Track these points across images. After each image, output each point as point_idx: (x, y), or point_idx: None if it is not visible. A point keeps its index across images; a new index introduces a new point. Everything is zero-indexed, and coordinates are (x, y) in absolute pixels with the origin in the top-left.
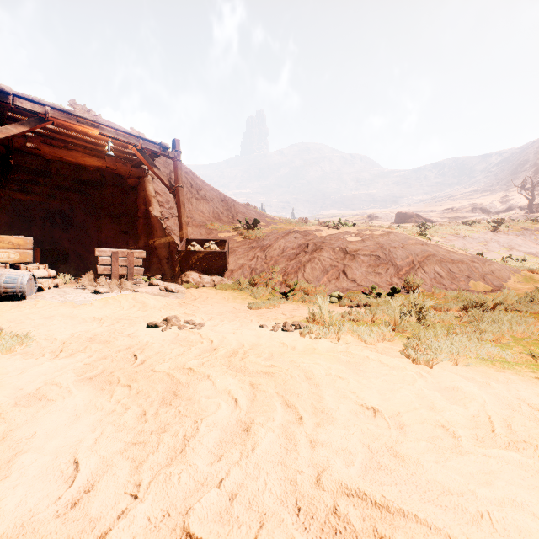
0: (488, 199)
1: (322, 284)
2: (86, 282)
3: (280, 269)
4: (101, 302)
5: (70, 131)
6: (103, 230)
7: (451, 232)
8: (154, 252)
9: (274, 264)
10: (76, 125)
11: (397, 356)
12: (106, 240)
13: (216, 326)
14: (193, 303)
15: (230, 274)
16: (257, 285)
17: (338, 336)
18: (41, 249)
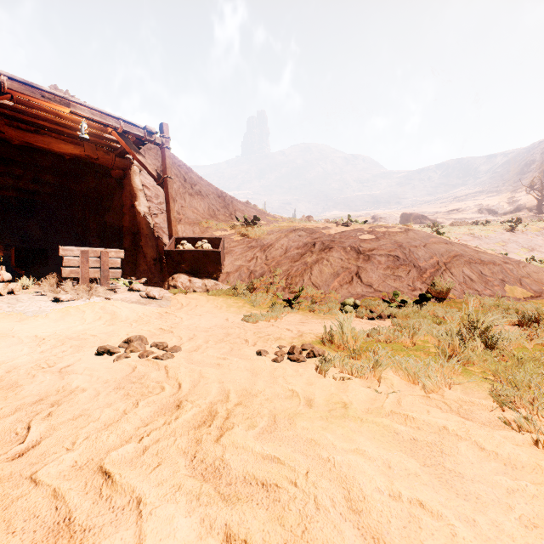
0: (494, 200)
1: (333, 289)
2: (46, 287)
3: (283, 271)
4: (59, 313)
5: (39, 111)
6: (89, 229)
7: (466, 231)
8: (141, 252)
9: (275, 265)
10: (40, 101)
11: (493, 423)
12: (91, 240)
13: (195, 351)
14: (177, 313)
15: (225, 278)
16: (256, 290)
17: (377, 374)
18: (16, 249)
